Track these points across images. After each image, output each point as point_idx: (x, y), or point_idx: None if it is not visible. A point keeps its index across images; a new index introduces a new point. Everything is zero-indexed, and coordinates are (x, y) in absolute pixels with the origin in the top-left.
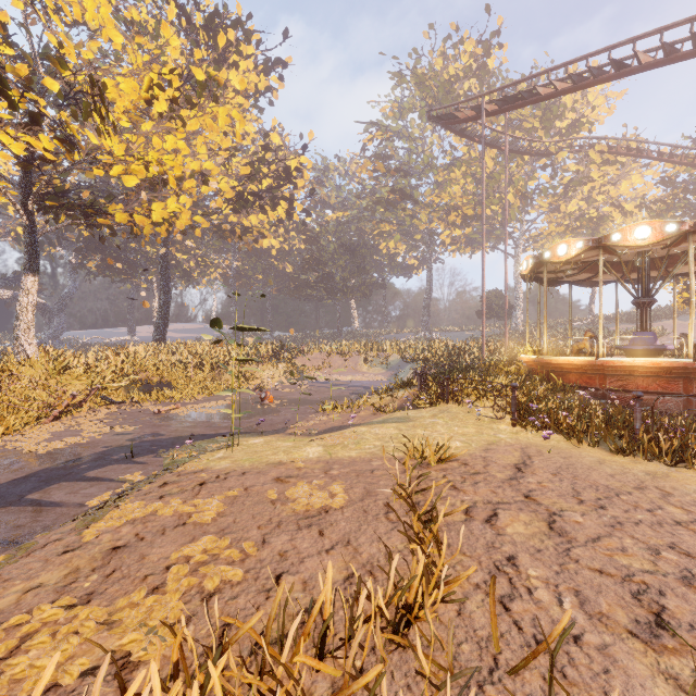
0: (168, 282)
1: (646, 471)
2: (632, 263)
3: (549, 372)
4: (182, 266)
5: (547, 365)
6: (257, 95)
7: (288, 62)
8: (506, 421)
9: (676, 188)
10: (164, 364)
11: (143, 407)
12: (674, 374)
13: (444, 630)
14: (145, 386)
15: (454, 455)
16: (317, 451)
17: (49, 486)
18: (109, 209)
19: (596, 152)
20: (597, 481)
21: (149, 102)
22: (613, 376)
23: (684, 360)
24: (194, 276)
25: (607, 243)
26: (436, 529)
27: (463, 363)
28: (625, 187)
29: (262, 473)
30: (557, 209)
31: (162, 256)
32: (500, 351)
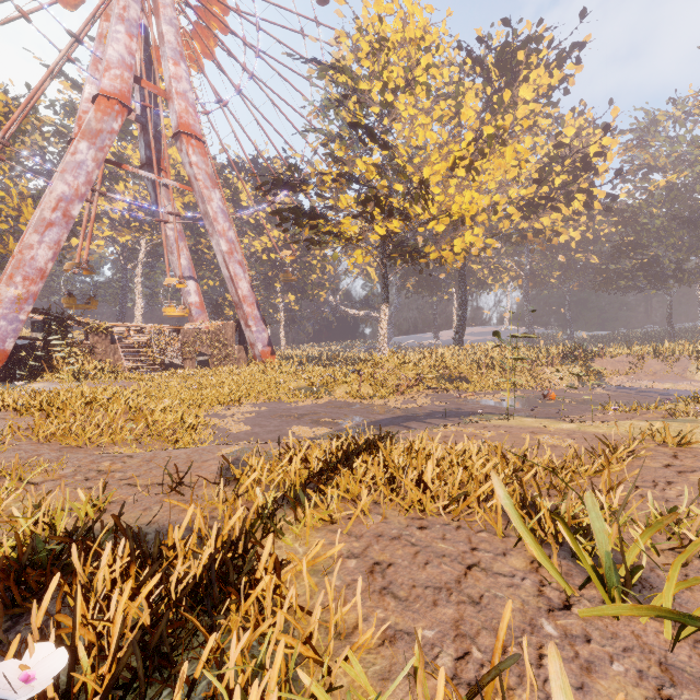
0: (464, 294)
1: None
2: None
3: None
4: (476, 276)
5: None
6: (549, 93)
7: (586, 41)
8: None
9: None
10: (462, 363)
11: (448, 392)
12: None
13: (589, 482)
14: (449, 379)
15: (694, 441)
16: (569, 426)
17: (408, 422)
18: (425, 250)
19: None
20: None
21: (452, 169)
22: None
23: None
24: (487, 284)
25: None
26: (615, 456)
27: None
28: None
29: (522, 429)
30: None
31: (460, 272)
32: None
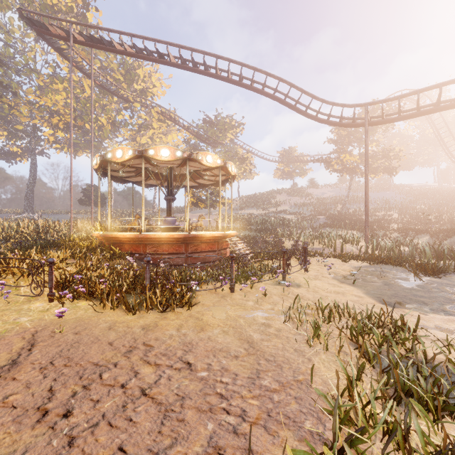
0: None
1: (144, 325)
2: (166, 175)
3: (112, 244)
4: None
5: (110, 239)
6: None
7: None
8: (46, 296)
9: (191, 146)
10: None
11: None
12: (181, 241)
13: None
14: None
15: None
16: None
17: None
18: None
19: (155, 112)
20: (91, 359)
21: None
22: (151, 245)
23: (185, 233)
24: None
25: (146, 154)
26: None
27: (50, 239)
28: (170, 139)
29: None
30: (136, 140)
31: None
32: (87, 229)
